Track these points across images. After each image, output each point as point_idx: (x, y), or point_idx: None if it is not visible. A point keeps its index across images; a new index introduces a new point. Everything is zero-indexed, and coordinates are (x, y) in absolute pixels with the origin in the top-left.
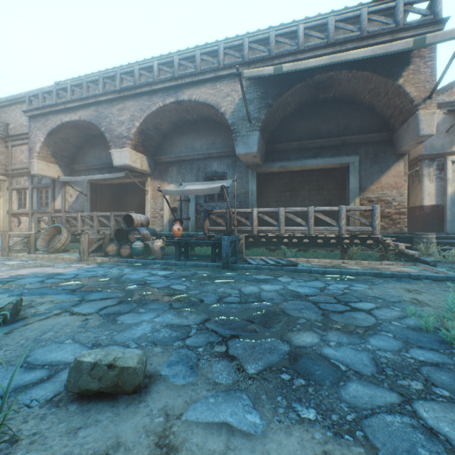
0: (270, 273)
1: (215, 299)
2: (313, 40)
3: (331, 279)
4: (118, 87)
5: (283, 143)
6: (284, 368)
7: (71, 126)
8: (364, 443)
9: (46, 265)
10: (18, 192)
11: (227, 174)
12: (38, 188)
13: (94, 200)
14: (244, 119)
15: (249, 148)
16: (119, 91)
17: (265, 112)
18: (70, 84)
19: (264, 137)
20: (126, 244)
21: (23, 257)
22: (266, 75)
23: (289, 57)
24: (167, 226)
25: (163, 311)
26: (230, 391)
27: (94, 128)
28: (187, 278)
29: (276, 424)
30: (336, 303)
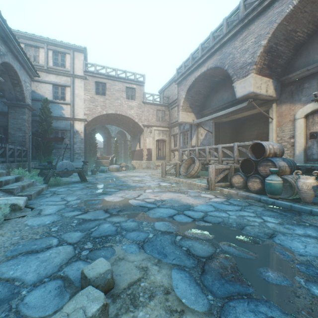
0: None
1: None
2: None
3: None
4: (240, 17)
5: None
6: None
7: (201, 79)
8: None
9: (181, 191)
10: (173, 137)
11: None
12: (182, 132)
13: (217, 136)
14: None
15: None
16: (242, 19)
17: None
18: (200, 44)
19: None
20: (254, 177)
21: (171, 179)
22: None
23: None
24: (300, 156)
25: None
26: None
27: (218, 73)
28: None
29: None
30: None
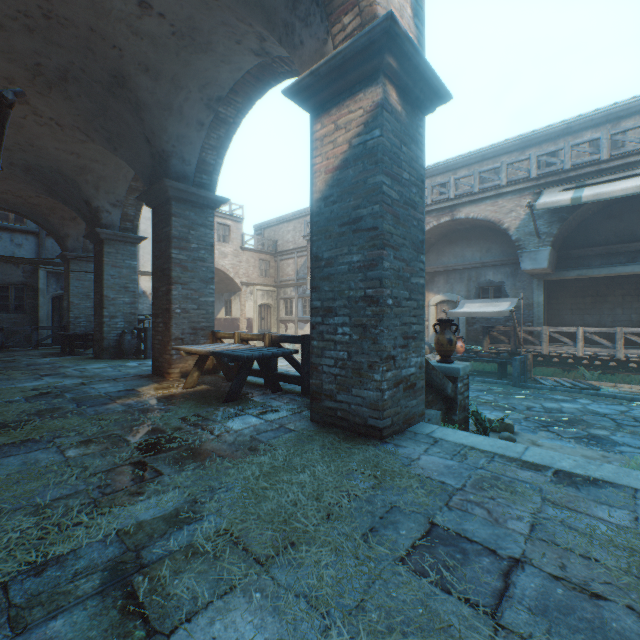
0: (567, 394)
1: (523, 408)
2: (626, 123)
3: (638, 405)
4: None
5: (580, 249)
6: (583, 438)
7: None
8: (620, 456)
9: None
10: (284, 301)
11: (505, 284)
12: (302, 297)
13: None
14: (530, 235)
15: (537, 264)
16: None
17: (557, 226)
18: None
19: (555, 246)
20: None
21: None
22: (562, 206)
23: (589, 167)
24: (433, 337)
25: (492, 410)
26: (556, 439)
27: None
28: (486, 392)
29: (580, 448)
30: (632, 421)
